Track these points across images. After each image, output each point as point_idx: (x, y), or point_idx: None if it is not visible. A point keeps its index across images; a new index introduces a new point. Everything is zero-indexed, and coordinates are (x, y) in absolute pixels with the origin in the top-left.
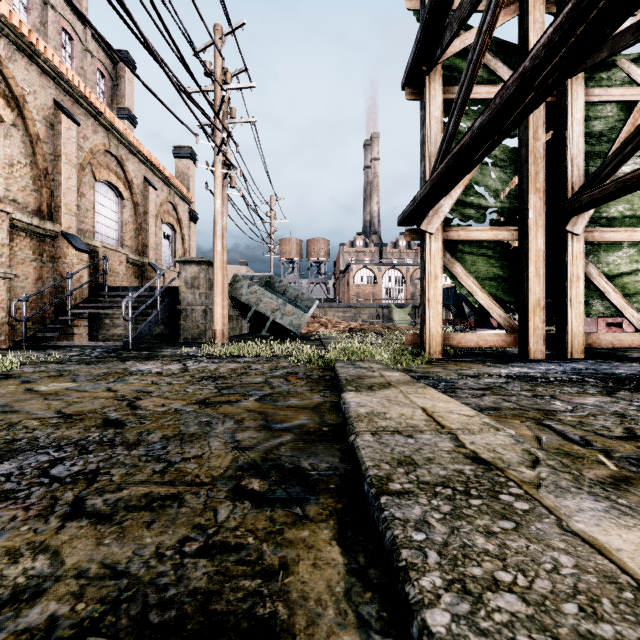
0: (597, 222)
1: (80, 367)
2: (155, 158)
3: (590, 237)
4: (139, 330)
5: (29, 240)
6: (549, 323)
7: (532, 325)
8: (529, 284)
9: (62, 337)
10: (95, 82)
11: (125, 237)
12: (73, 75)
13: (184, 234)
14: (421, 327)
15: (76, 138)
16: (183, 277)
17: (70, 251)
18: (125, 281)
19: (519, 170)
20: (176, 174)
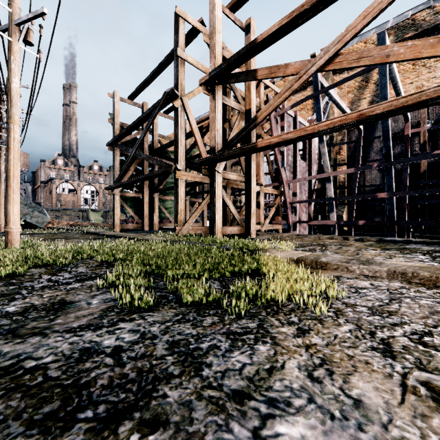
0: (163, 194)
1: None
2: None
3: (161, 198)
4: None
5: None
6: (151, 221)
7: (145, 221)
8: (144, 210)
9: None
10: None
11: None
12: None
13: None
14: (113, 222)
15: None
16: None
17: None
18: None
19: None
20: None
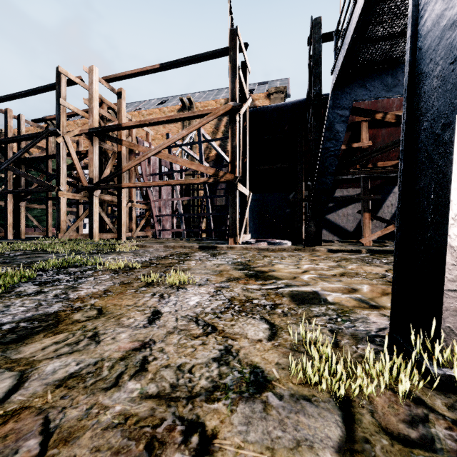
0: (31, 202)
1: None
2: None
3: (28, 206)
4: None
5: None
6: (16, 229)
7: (9, 230)
8: (8, 218)
9: None
10: None
11: None
12: None
13: None
14: None
15: None
16: None
17: None
18: None
19: (5, 185)
20: None
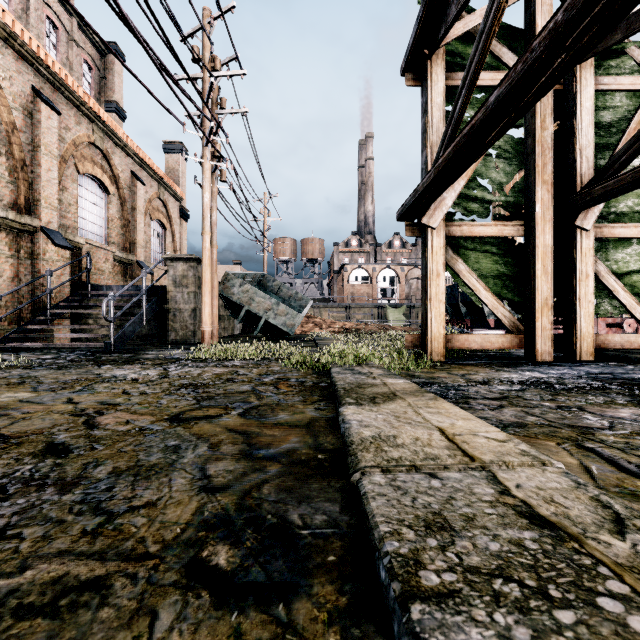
0: (605, 217)
1: (48, 373)
2: (143, 152)
3: (599, 233)
4: (122, 331)
5: (4, 235)
6: (555, 323)
7: (539, 326)
8: (536, 282)
9: (41, 338)
10: (81, 74)
11: (111, 234)
12: (53, 61)
13: (174, 232)
14: (422, 328)
15: (57, 128)
16: (171, 275)
17: (50, 247)
18: (111, 279)
19: (525, 161)
20: (166, 170)
